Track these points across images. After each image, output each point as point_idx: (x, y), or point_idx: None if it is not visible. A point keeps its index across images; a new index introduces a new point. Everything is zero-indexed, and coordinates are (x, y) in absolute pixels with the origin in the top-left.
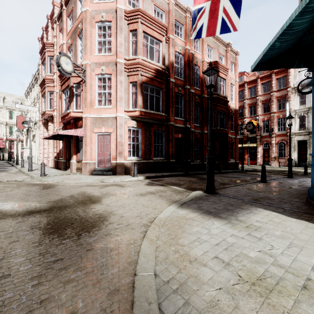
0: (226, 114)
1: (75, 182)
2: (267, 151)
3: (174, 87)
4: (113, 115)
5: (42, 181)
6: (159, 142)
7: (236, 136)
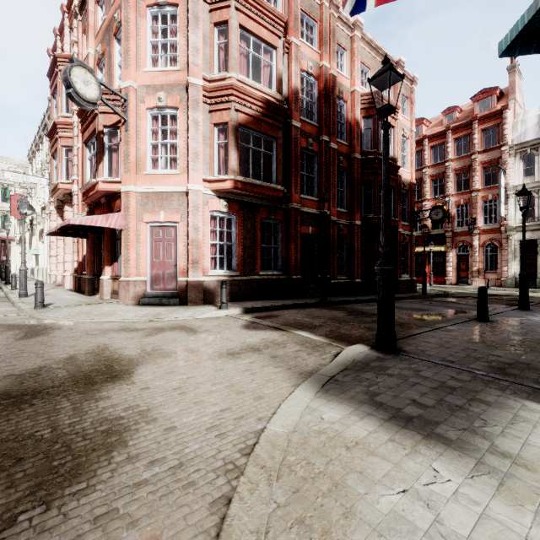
0: (395, 190)
1: (99, 321)
2: (464, 259)
3: (300, 138)
4: (180, 187)
5: (33, 318)
6: (271, 242)
7: (411, 231)
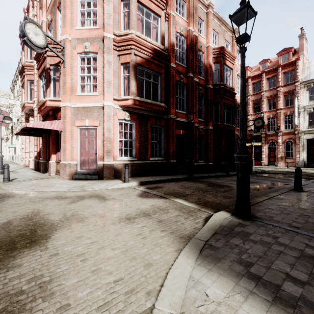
0: (233, 108)
1: (42, 191)
2: (272, 150)
3: (175, 74)
4: (99, 103)
5: None
6: (157, 139)
7: None
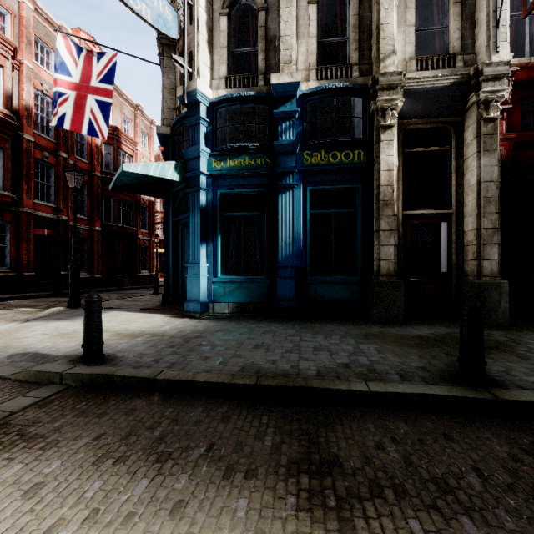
0: (134, 205)
1: None
2: None
3: (34, 149)
4: None
5: None
6: None
7: (151, 237)
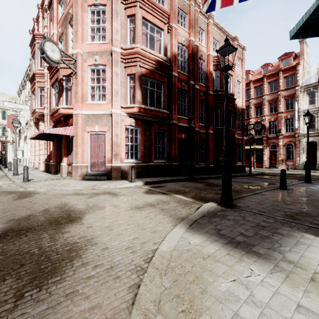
0: (233, 112)
1: (61, 189)
2: (273, 153)
3: (177, 82)
4: (107, 111)
5: (23, 187)
6: (160, 143)
7: (243, 137)
